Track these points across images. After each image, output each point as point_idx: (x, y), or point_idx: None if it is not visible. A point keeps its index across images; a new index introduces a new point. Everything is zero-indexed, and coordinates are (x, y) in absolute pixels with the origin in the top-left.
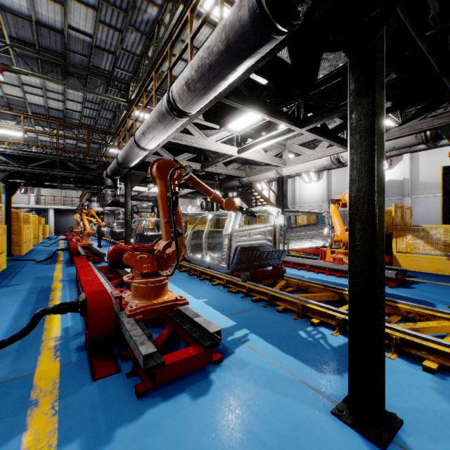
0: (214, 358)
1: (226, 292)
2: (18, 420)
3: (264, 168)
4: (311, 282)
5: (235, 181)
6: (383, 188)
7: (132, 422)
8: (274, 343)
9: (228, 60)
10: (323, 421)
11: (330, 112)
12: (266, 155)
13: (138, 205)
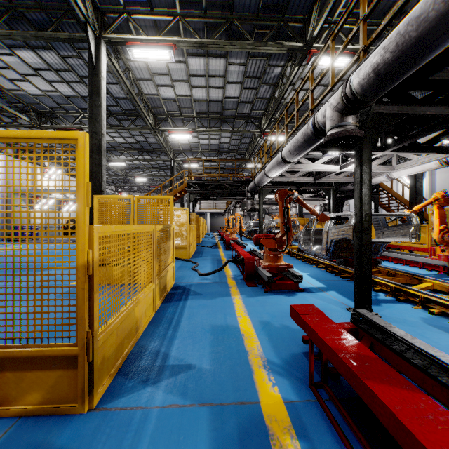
0: (299, 288)
1: (324, 271)
2: (227, 289)
3: (375, 173)
4: (399, 271)
5: (350, 185)
6: (369, 208)
7: (262, 296)
8: (338, 292)
9: (306, 145)
10: (339, 309)
11: (403, 139)
12: None
13: (269, 208)
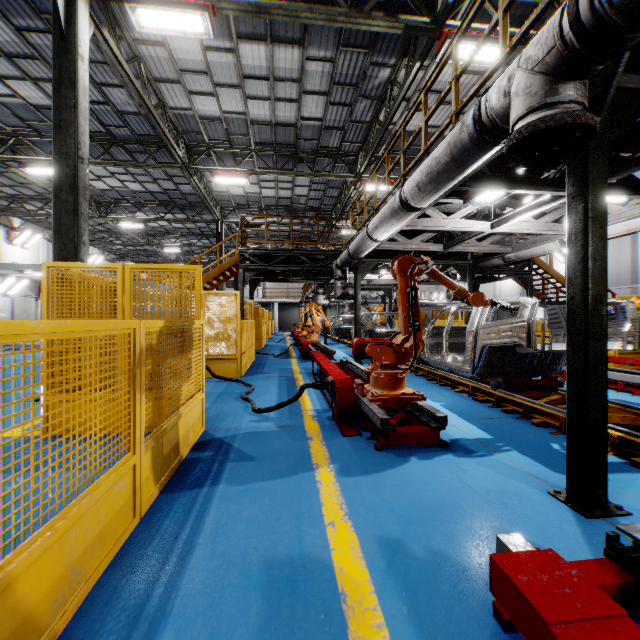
0: (440, 440)
1: (470, 399)
2: (304, 443)
3: (540, 238)
4: None
5: (497, 258)
6: (603, 284)
7: (373, 459)
8: (512, 446)
9: (454, 168)
10: (534, 494)
11: (620, 167)
12: (538, 223)
13: (366, 295)
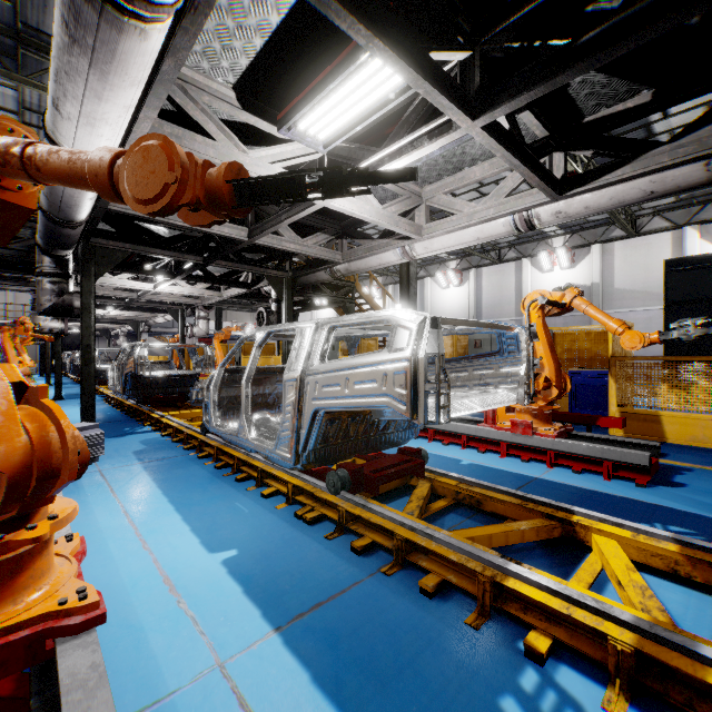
0: None
1: (290, 518)
2: None
3: (379, 244)
4: (487, 487)
5: (323, 271)
6: None
7: None
8: None
9: None
10: None
11: (552, 67)
12: (384, 211)
13: (149, 320)
